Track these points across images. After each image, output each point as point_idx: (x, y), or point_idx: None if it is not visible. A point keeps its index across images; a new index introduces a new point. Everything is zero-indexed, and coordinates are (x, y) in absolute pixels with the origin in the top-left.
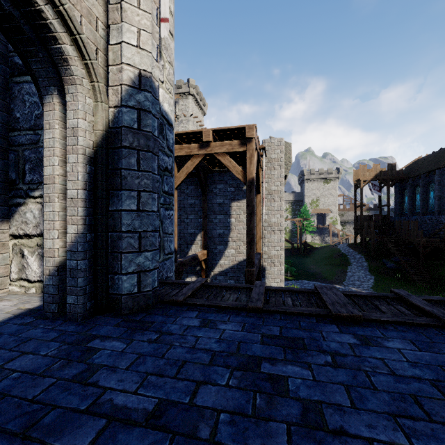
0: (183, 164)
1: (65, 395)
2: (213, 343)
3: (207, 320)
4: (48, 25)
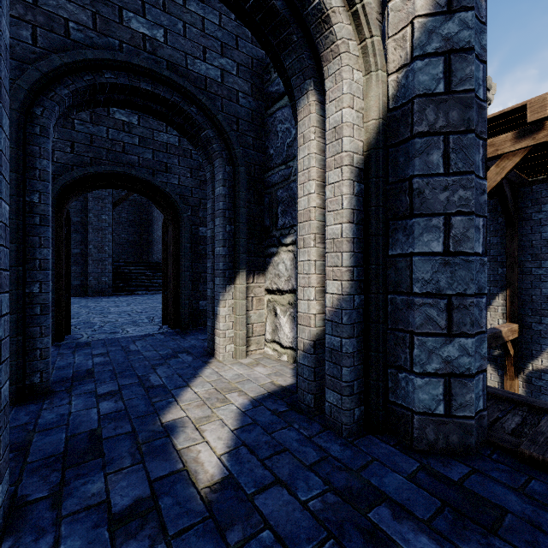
0: None
1: None
2: None
3: None
4: None
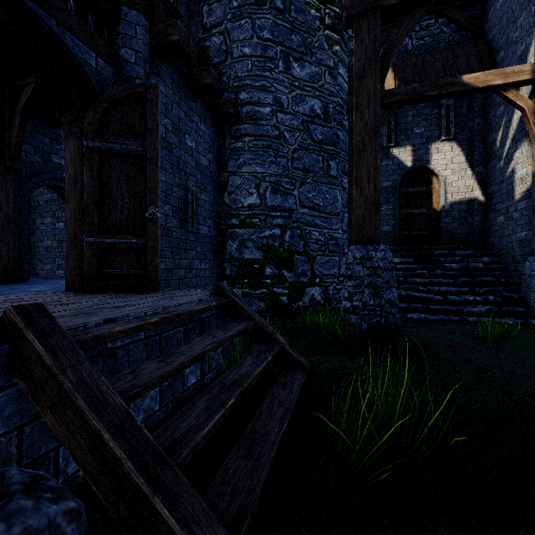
0: None
1: None
2: None
3: None
4: None
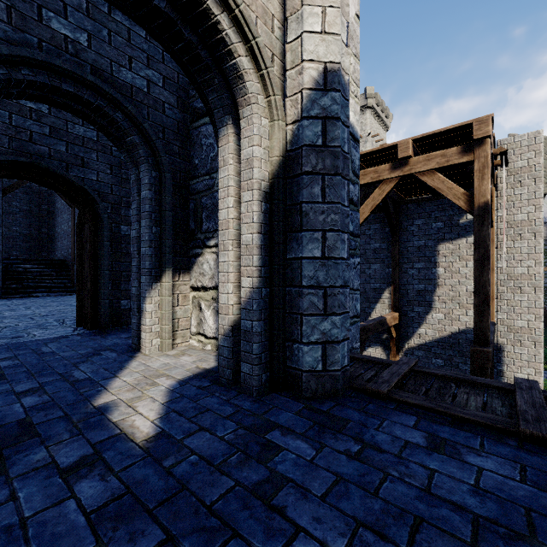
0: (367, 195)
1: (246, 517)
2: (467, 494)
3: (438, 437)
4: (223, 38)
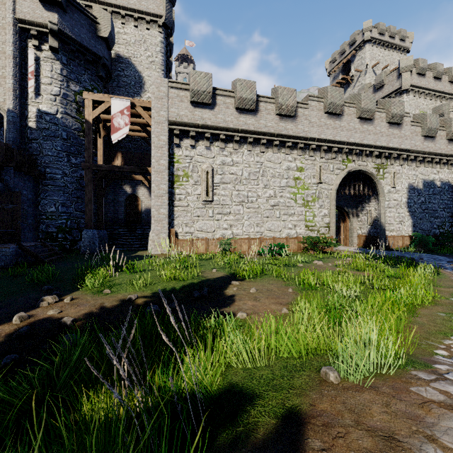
0: None
1: None
2: None
3: None
4: None
